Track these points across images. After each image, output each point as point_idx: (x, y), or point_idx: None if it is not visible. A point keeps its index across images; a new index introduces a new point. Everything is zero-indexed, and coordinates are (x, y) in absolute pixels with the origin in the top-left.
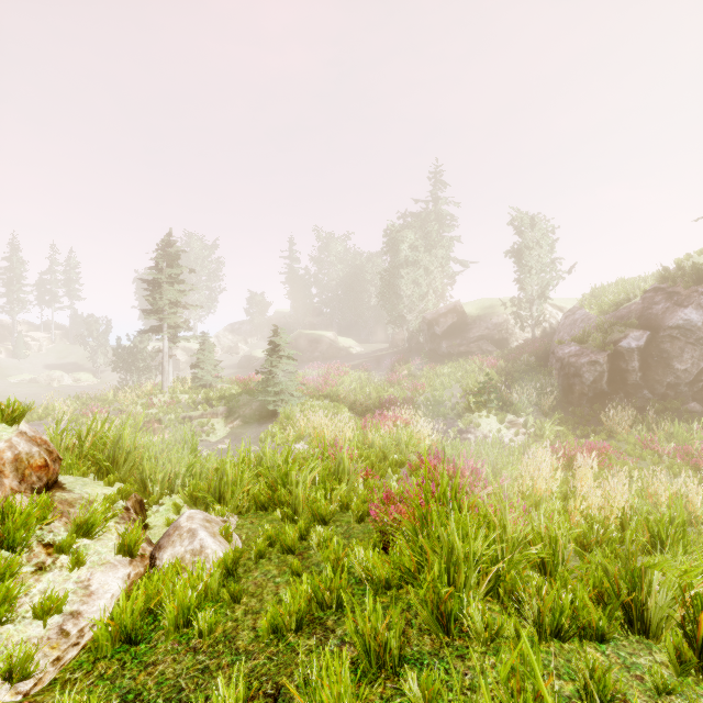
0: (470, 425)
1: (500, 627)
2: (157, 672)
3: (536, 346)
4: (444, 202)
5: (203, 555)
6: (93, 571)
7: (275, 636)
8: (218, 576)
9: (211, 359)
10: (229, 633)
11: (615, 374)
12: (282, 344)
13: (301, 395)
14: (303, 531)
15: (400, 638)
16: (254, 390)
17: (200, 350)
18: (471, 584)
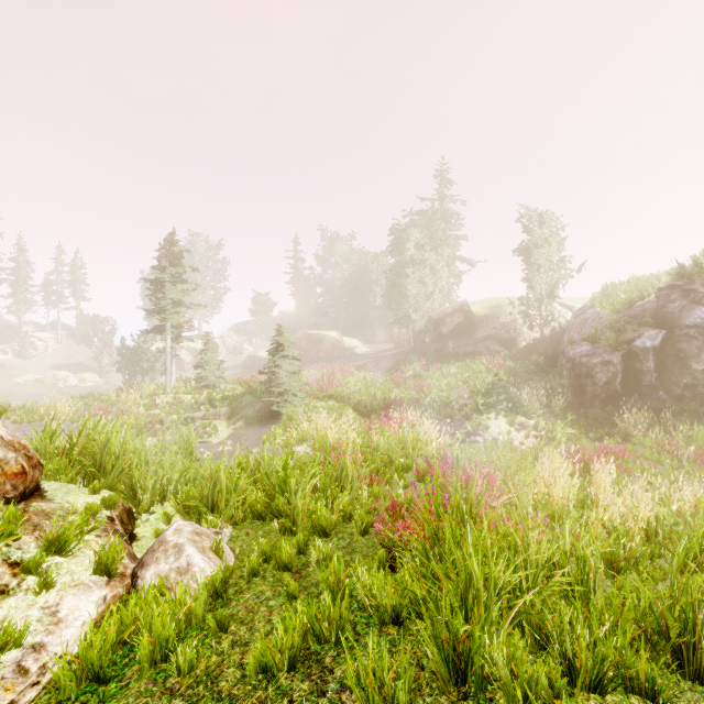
0: (479, 427)
1: (531, 678)
2: None
3: (545, 346)
4: (450, 200)
5: (190, 573)
6: (64, 594)
7: (264, 676)
8: (203, 600)
9: (214, 359)
10: (212, 670)
11: (629, 374)
12: (286, 344)
13: (305, 396)
14: (302, 544)
15: (410, 692)
16: (257, 391)
17: (203, 350)
18: (493, 619)
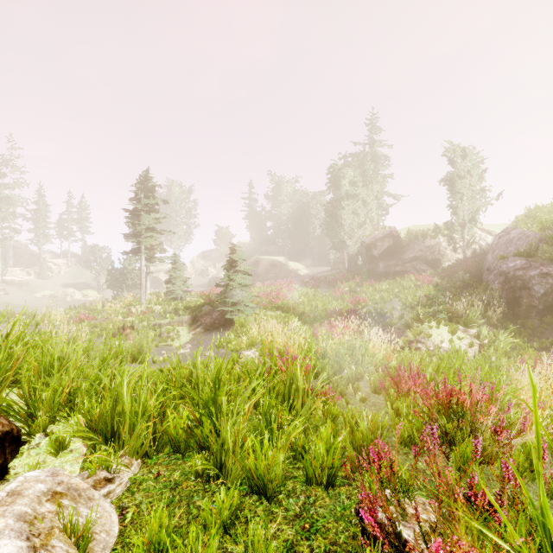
0: (420, 335)
1: None
2: None
3: (469, 265)
4: (379, 144)
5: None
6: None
7: None
8: None
9: (181, 276)
10: None
11: None
12: (238, 260)
13: (255, 306)
14: (228, 515)
15: None
16: (215, 302)
17: (172, 269)
18: None
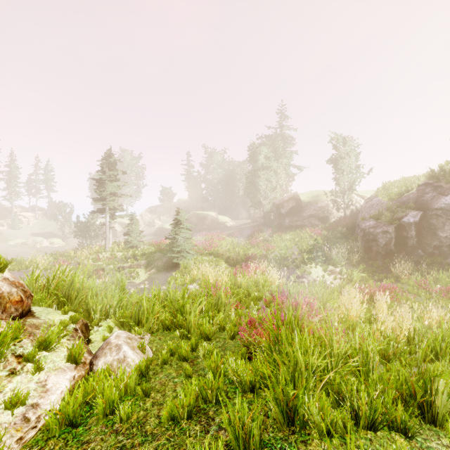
0: (304, 273)
1: (332, 421)
2: (89, 449)
3: (347, 221)
4: (287, 128)
5: (125, 362)
6: (49, 374)
7: (172, 422)
8: (134, 378)
9: (136, 230)
10: (140, 419)
11: (399, 239)
12: (182, 220)
13: (194, 253)
14: (194, 345)
15: (260, 429)
16: (164, 250)
17: (129, 224)
18: (310, 387)
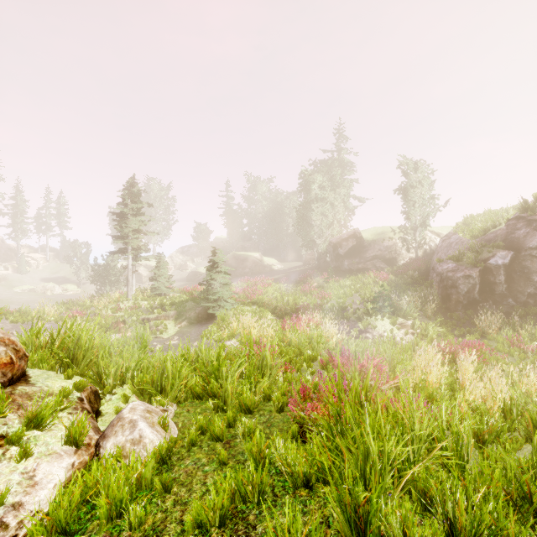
0: (368, 326)
1: None
2: None
3: (419, 264)
4: (345, 152)
5: (142, 444)
6: (40, 462)
7: (199, 531)
8: (151, 466)
9: (165, 274)
10: (157, 525)
11: (485, 285)
12: (219, 262)
13: (234, 302)
14: (231, 420)
15: None
16: (197, 298)
17: (156, 267)
18: (386, 486)
